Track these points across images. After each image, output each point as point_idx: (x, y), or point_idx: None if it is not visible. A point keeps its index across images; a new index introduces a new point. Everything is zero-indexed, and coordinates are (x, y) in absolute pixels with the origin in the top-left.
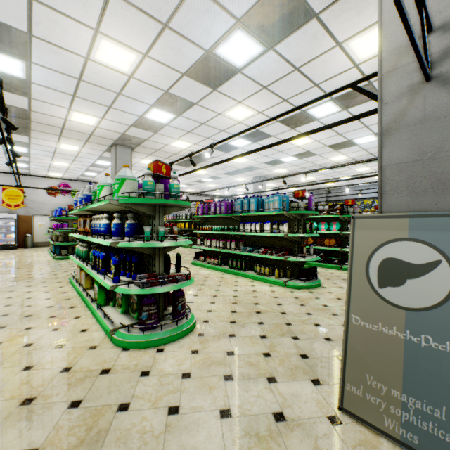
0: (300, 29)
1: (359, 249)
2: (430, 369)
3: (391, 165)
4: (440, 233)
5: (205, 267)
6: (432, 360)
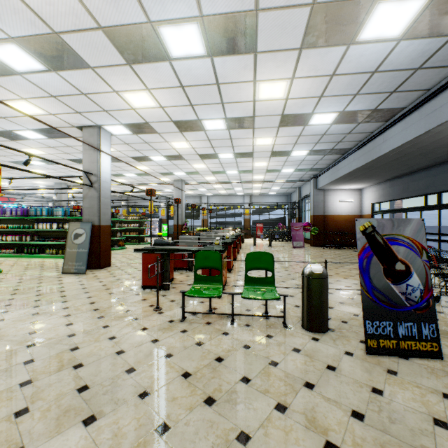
0: (66, 138)
1: (70, 231)
2: (81, 256)
3: (85, 207)
4: (85, 226)
5: (1, 257)
6: (81, 254)
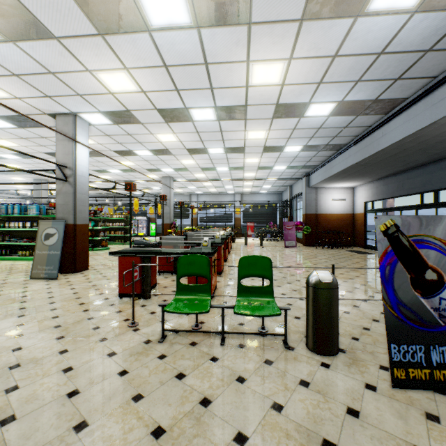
0: (38, 128)
1: (40, 231)
2: (52, 258)
3: (59, 204)
4: (58, 226)
5: None
6: (53, 256)
